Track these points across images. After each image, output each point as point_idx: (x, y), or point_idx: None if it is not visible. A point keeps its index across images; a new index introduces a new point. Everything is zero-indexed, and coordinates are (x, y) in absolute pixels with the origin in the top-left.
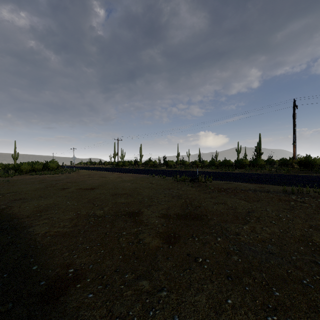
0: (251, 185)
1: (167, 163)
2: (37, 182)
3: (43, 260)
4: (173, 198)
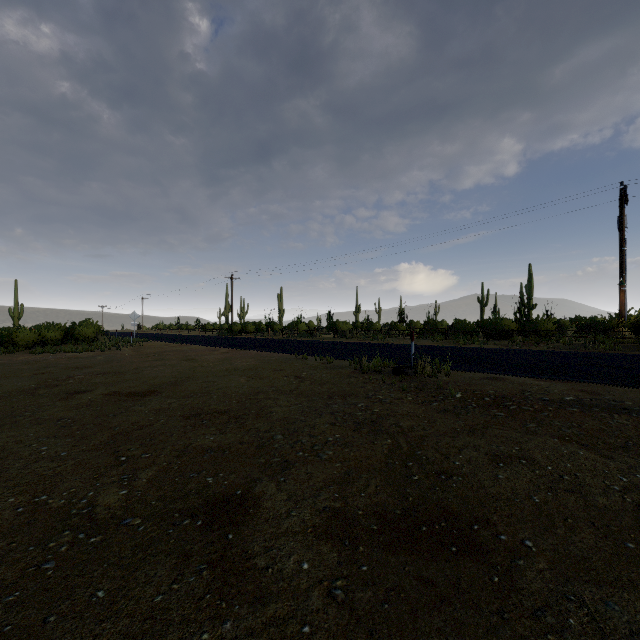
0: (558, 385)
1: (336, 327)
2: (28, 373)
3: None
4: (357, 432)
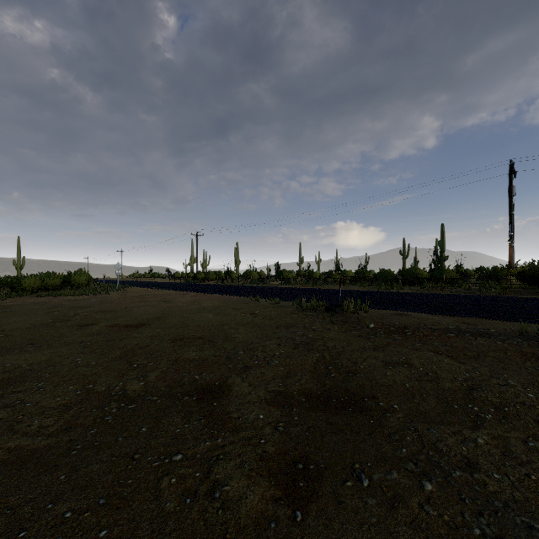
0: (447, 319)
1: (282, 276)
2: (42, 311)
3: None
4: (296, 349)
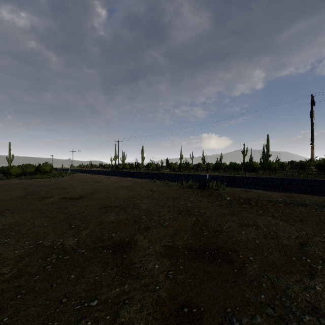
0: (276, 194)
1: (170, 166)
2: (20, 188)
3: None
4: (180, 215)
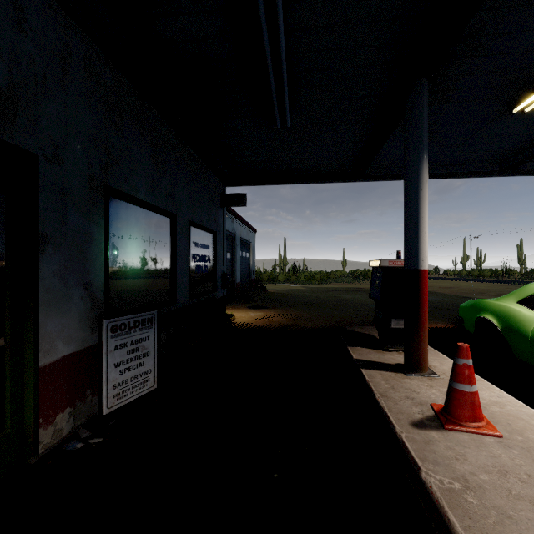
0: None
1: None
2: None
3: (449, 294)
4: None
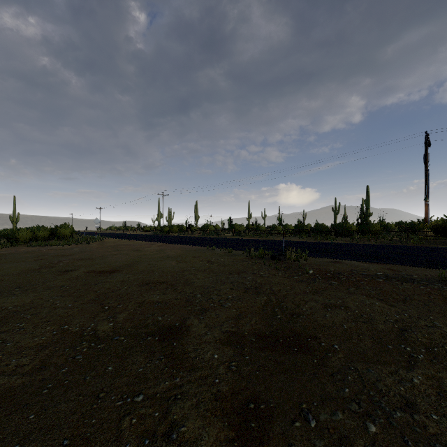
0: (375, 266)
1: (234, 229)
2: (31, 259)
3: None
4: (246, 293)
